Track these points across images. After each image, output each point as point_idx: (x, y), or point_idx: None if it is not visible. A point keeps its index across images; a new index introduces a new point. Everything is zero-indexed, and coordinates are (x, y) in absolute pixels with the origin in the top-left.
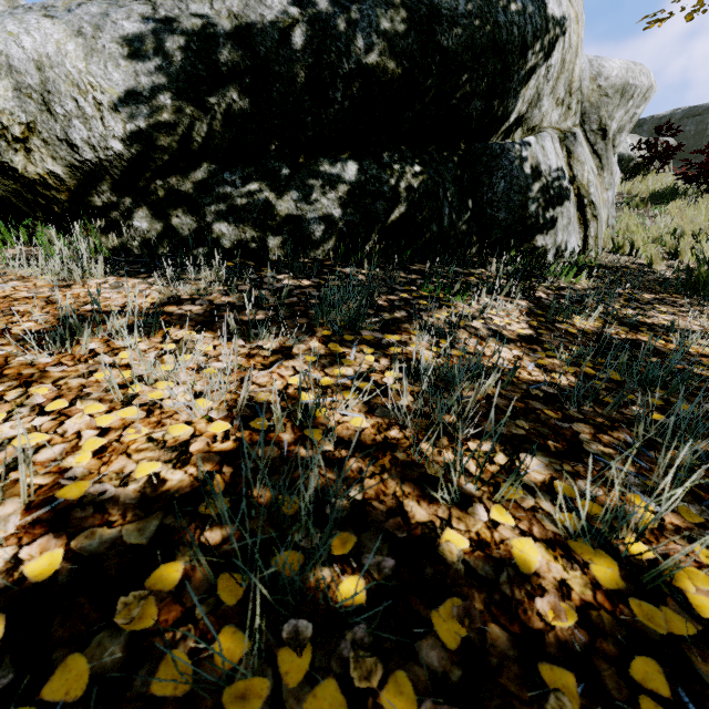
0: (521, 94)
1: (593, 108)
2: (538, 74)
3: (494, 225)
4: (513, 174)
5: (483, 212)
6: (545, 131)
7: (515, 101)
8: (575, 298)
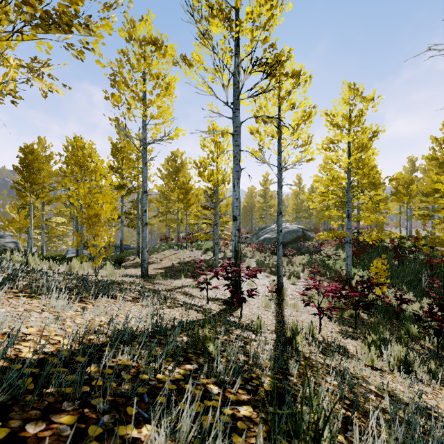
0: None
1: None
2: None
3: None
4: None
5: None
6: None
7: None
8: None
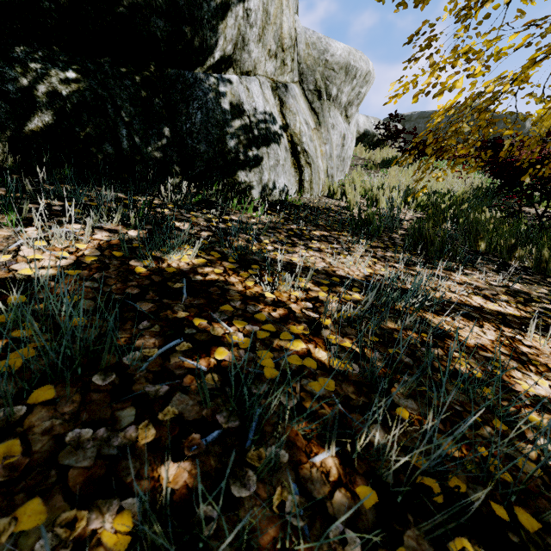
0: (220, 30)
1: (309, 70)
2: (236, 14)
3: (197, 157)
4: (208, 106)
5: (184, 142)
6: (255, 76)
7: (215, 35)
8: (226, 231)
